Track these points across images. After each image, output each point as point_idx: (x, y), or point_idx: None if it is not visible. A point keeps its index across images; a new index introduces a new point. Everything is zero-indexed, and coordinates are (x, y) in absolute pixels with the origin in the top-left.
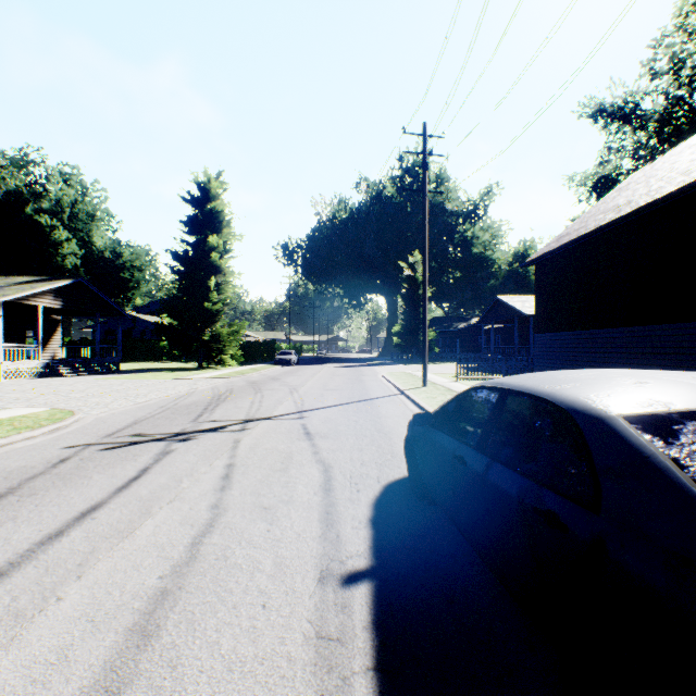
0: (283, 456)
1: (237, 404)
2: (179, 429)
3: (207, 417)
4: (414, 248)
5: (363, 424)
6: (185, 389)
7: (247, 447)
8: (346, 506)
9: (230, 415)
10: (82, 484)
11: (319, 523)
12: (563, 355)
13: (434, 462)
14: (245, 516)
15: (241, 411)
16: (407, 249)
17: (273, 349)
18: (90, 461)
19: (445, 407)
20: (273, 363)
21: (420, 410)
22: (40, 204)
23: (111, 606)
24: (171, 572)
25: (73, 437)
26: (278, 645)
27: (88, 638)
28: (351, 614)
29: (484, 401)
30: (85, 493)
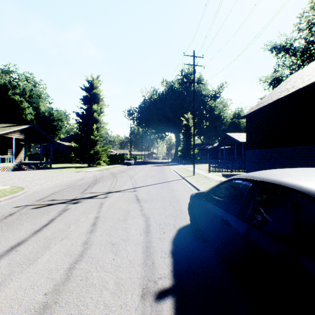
0: (124, 212)
1: (104, 184)
2: (74, 197)
3: (88, 190)
4: (188, 111)
5: (165, 194)
6: (80, 177)
7: (106, 207)
8: (157, 242)
9: (100, 190)
10: (16, 229)
11: (142, 254)
12: (260, 160)
13: (207, 221)
14: (101, 249)
15: (106, 187)
16: (184, 112)
17: (123, 158)
18: (25, 215)
19: (213, 189)
20: (123, 164)
21: (192, 187)
22: (15, 91)
23: None
24: (52, 290)
25: (20, 201)
26: None
27: None
28: None
29: (241, 187)
30: (16, 234)
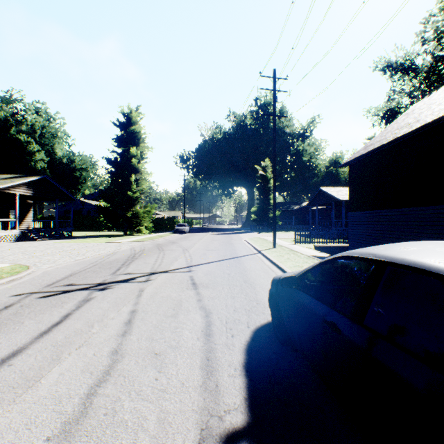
0: (174, 303)
1: (146, 260)
2: (101, 280)
3: (123, 270)
4: (265, 157)
5: (234, 276)
6: (112, 250)
7: (148, 295)
8: (223, 351)
9: (139, 269)
10: (13, 329)
11: (200, 371)
12: (370, 226)
13: (300, 321)
14: (138, 362)
15: (148, 266)
16: (260, 158)
17: (173, 223)
18: (27, 308)
19: (308, 272)
20: (173, 232)
21: (273, 265)
22: (20, 128)
23: None
24: (59, 432)
25: (22, 287)
26: None
27: None
28: None
29: (355, 271)
30: (12, 338)
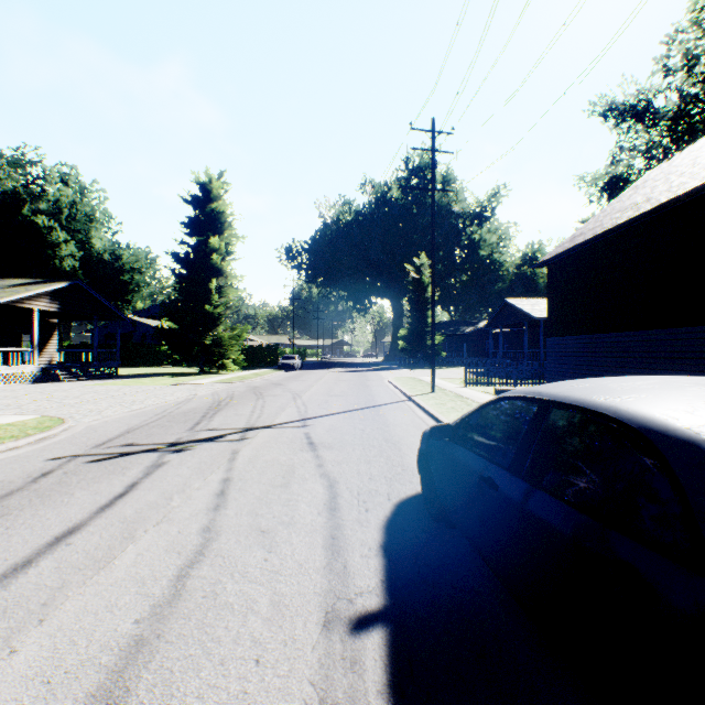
0: (284, 469)
1: (237, 410)
2: (175, 438)
3: (204, 425)
4: (420, 250)
5: (370, 433)
6: (184, 395)
7: (246, 459)
8: (354, 529)
9: (229, 424)
10: (61, 502)
11: (323, 550)
12: (578, 359)
13: (455, 482)
14: (240, 541)
15: (242, 419)
16: (413, 252)
17: (276, 354)
18: (74, 475)
19: (467, 418)
20: (276, 368)
21: (429, 418)
22: (38, 205)
23: (73, 661)
24: (149, 614)
25: (60, 448)
26: None
27: None
28: (363, 674)
29: (517, 414)
30: (63, 513)
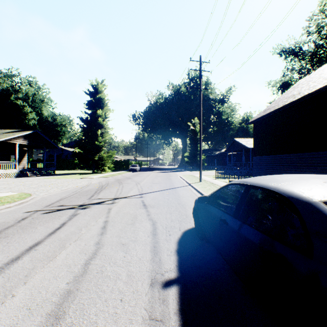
0: (132, 216)
1: (110, 190)
2: (82, 202)
3: (95, 196)
4: (195, 116)
5: (171, 200)
6: (86, 183)
7: (114, 212)
8: (164, 243)
9: (106, 196)
10: (31, 231)
11: (150, 252)
12: (267, 166)
13: (209, 222)
14: (112, 248)
15: (112, 194)
16: (191, 117)
17: (128, 164)
18: (37, 219)
19: (214, 193)
20: (128, 170)
21: (198, 193)
22: (18, 95)
23: (40, 300)
24: (73, 280)
25: (29, 207)
26: (129, 324)
27: (26, 320)
28: (168, 305)
29: (236, 191)
30: (32, 236)
